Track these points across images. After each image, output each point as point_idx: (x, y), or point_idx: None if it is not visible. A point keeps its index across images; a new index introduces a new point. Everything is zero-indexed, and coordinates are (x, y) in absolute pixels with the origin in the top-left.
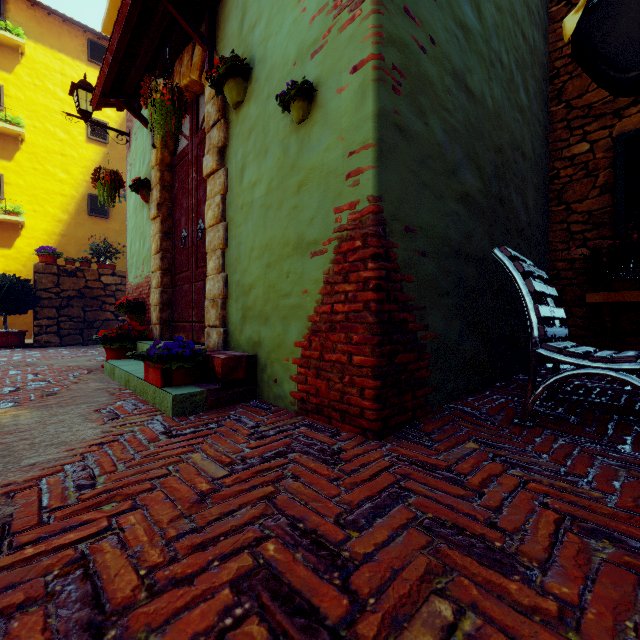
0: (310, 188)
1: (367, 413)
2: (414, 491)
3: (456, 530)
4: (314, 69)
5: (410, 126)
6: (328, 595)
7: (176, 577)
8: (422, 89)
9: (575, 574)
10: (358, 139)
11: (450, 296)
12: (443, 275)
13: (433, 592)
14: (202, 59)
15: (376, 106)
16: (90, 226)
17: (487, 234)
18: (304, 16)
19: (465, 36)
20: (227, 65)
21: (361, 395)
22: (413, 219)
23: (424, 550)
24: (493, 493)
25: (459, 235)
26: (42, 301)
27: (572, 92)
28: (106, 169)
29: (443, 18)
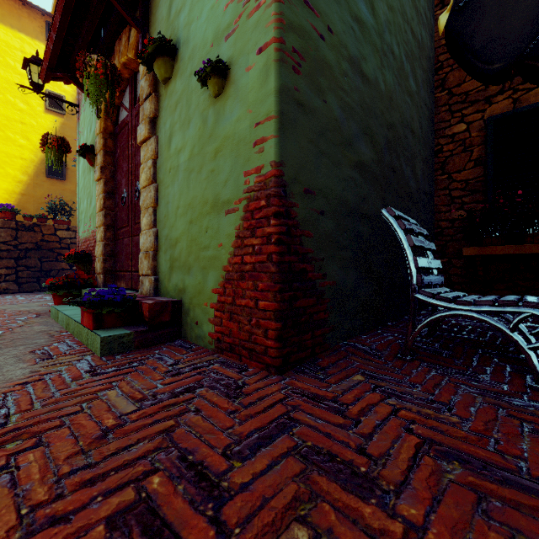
0: (224, 154)
1: (270, 351)
2: (300, 421)
3: (329, 457)
4: (228, 50)
5: (309, 102)
6: (197, 527)
7: (55, 515)
8: (321, 71)
9: (424, 495)
10: (263, 112)
11: (347, 249)
12: (340, 231)
13: (295, 519)
14: (137, 40)
15: (277, 83)
16: (48, 187)
17: (380, 197)
18: (220, 3)
19: (360, 28)
20: (155, 45)
21: (265, 335)
22: (312, 183)
23: (296, 478)
24: (368, 421)
25: (355, 197)
26: (1, 253)
27: (453, 81)
28: (53, 135)
29: (340, 11)
